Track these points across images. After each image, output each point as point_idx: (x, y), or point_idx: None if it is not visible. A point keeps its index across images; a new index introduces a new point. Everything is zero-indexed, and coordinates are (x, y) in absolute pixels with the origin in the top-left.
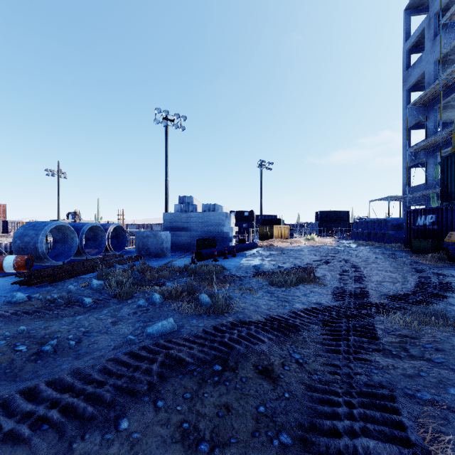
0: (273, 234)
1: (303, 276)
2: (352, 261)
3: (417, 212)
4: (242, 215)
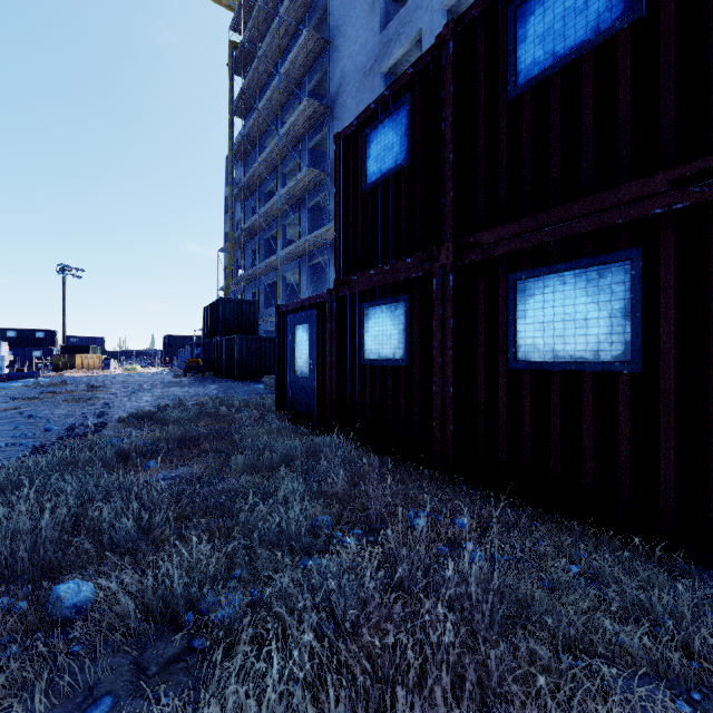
0: (74, 365)
1: (56, 384)
2: (121, 380)
3: (196, 345)
4: (32, 337)
